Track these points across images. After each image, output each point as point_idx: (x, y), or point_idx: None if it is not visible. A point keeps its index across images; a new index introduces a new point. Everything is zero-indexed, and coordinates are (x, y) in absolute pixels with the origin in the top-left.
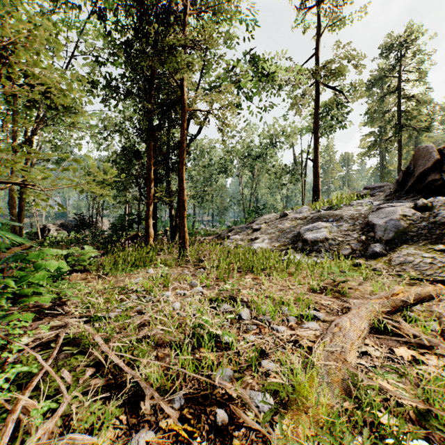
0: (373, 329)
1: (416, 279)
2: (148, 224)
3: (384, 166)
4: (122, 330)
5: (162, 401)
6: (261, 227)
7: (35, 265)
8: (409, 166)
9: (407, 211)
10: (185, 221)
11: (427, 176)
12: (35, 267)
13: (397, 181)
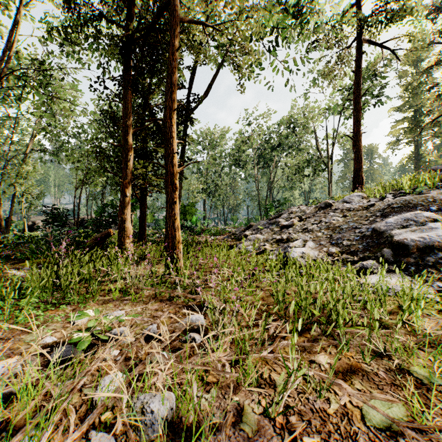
0: None
1: None
2: (123, 216)
3: (420, 156)
4: None
5: None
6: (294, 223)
7: None
8: None
9: None
10: (175, 210)
11: None
12: None
13: None
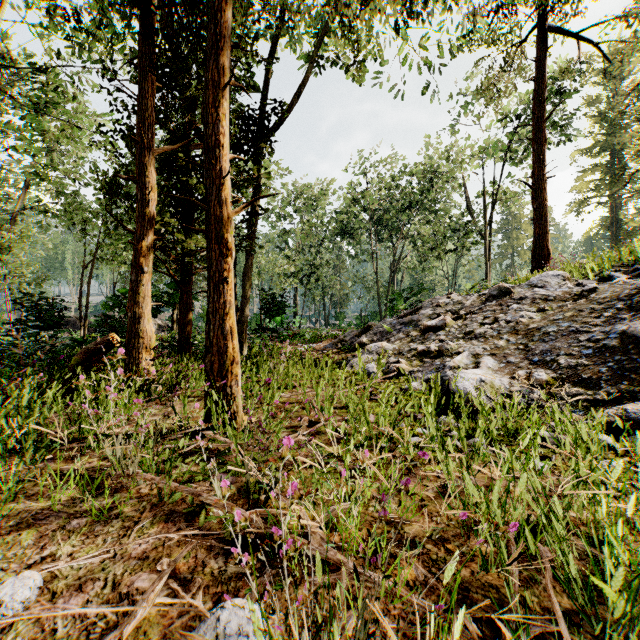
0: None
1: None
2: (136, 310)
3: (619, 222)
4: None
5: None
6: (447, 323)
7: None
8: None
9: None
10: (226, 295)
11: None
12: None
13: None
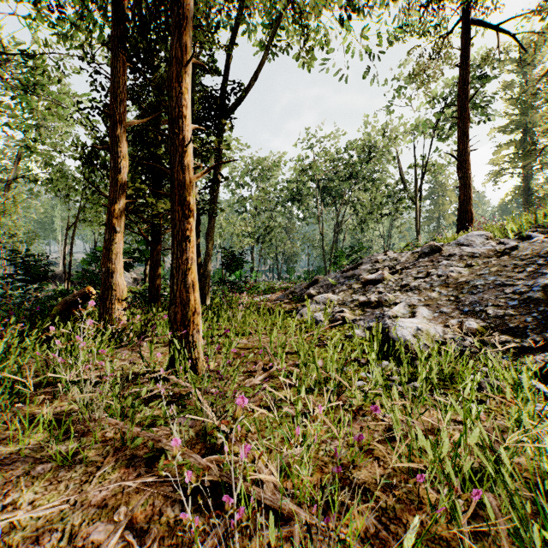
0: None
1: None
2: (109, 265)
3: (530, 190)
4: None
5: None
6: (385, 277)
7: None
8: None
9: None
10: (188, 252)
11: None
12: None
13: None
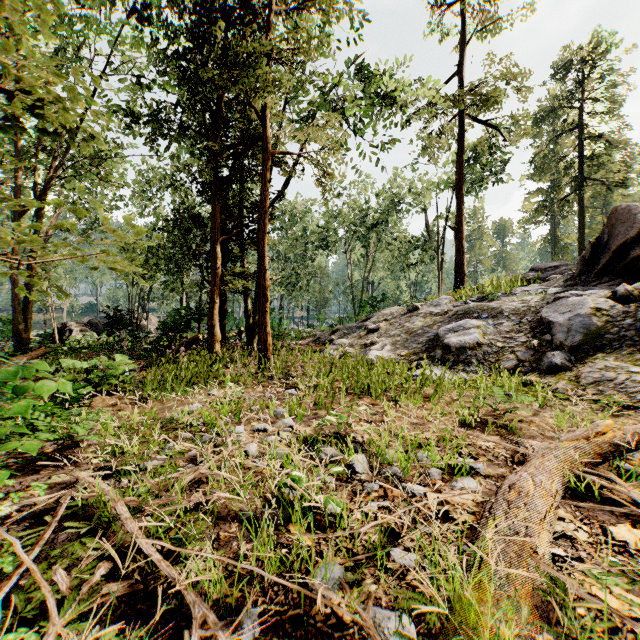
0: (567, 490)
1: (620, 406)
2: (212, 322)
3: (558, 238)
4: (163, 493)
5: (221, 629)
6: (380, 327)
7: (16, 388)
8: (602, 236)
9: (602, 302)
10: (267, 318)
11: (629, 251)
12: (16, 392)
13: (582, 259)
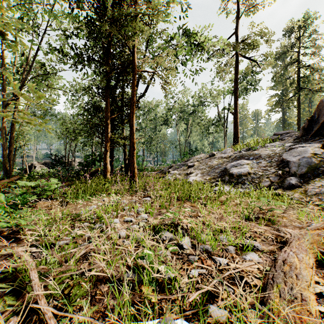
0: (315, 261)
1: None
2: (106, 161)
3: (285, 119)
4: (64, 263)
5: None
6: (194, 164)
7: None
8: (314, 115)
9: (317, 150)
10: (134, 159)
11: None
12: None
13: (303, 128)
